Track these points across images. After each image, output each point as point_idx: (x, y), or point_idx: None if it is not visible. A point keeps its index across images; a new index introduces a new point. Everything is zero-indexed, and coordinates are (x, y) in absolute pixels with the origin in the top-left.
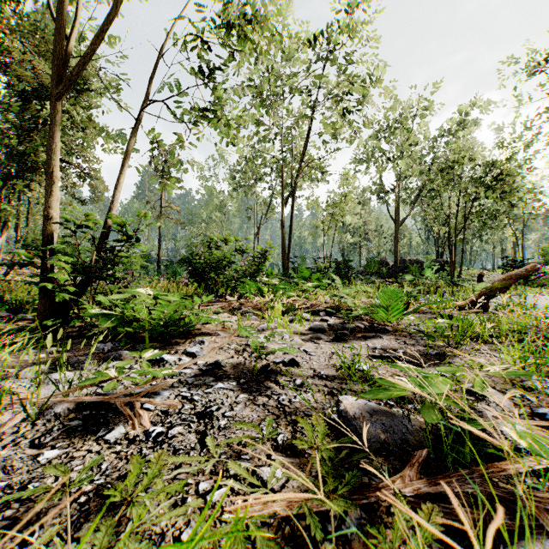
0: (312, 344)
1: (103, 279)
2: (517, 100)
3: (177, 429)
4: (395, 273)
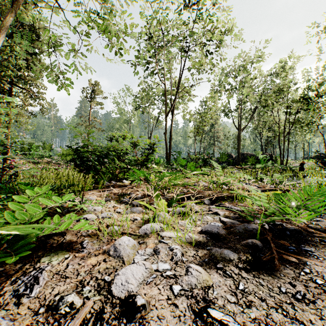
0: (222, 280)
1: None
2: (318, 50)
3: None
4: (238, 162)
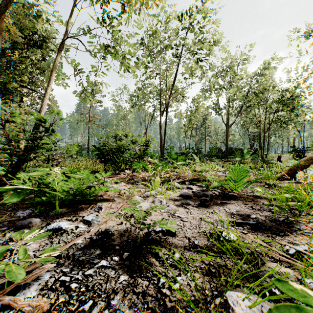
0: (183, 209)
1: (32, 160)
2: (299, 54)
3: None
4: (226, 155)
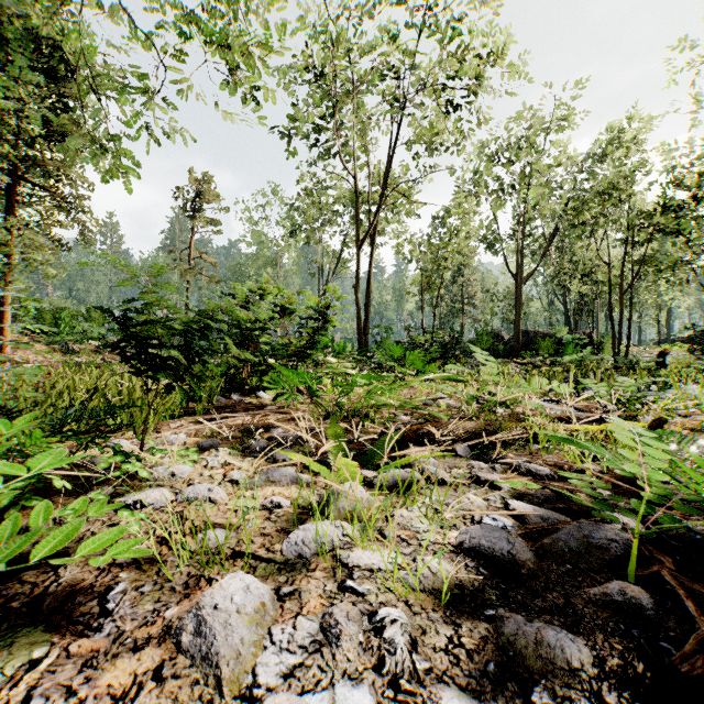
0: None
1: None
2: (694, 103)
3: None
4: (516, 350)
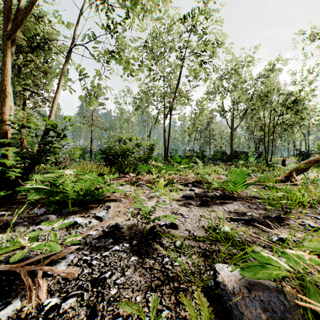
0: (185, 208)
1: (43, 163)
2: (304, 56)
3: (70, 301)
4: (231, 159)
